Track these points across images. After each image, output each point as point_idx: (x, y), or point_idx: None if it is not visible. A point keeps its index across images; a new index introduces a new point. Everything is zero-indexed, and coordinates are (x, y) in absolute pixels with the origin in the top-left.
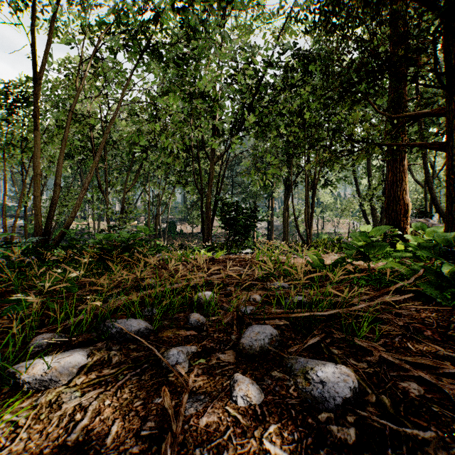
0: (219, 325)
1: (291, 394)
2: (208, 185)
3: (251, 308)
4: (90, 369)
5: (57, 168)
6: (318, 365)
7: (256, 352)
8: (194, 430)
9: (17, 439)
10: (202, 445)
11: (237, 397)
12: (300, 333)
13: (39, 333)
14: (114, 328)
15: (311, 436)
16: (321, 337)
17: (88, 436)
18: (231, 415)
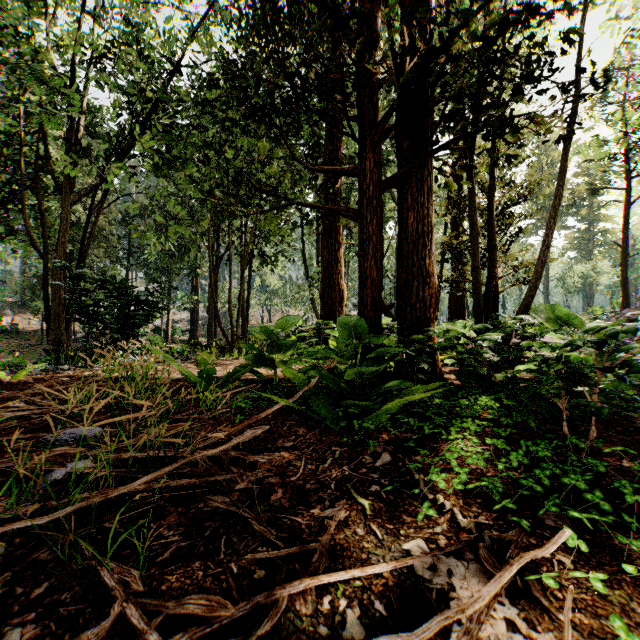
0: None
1: None
2: (58, 242)
3: None
4: None
5: None
6: None
7: None
8: None
9: None
10: None
11: None
12: None
13: None
14: None
15: None
16: None
17: None
18: None
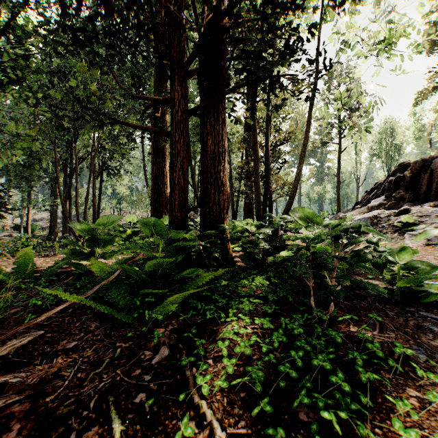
0: None
1: None
2: None
3: None
4: None
5: None
6: None
7: None
8: None
9: None
10: None
11: None
12: None
13: None
14: None
15: None
16: None
17: None
18: None
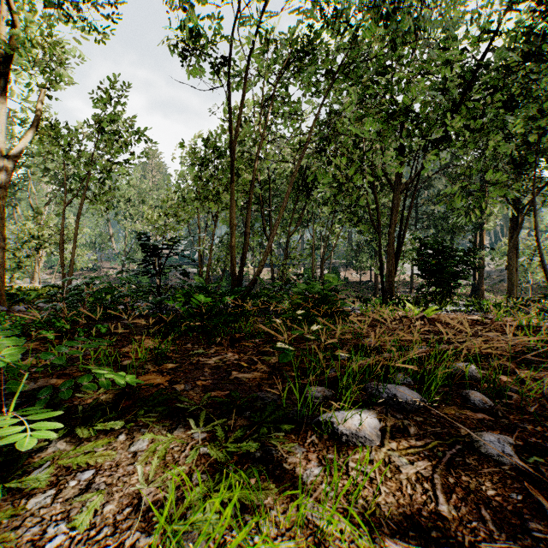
0: (520, 413)
1: None
2: (390, 221)
3: None
4: (392, 435)
5: (247, 217)
6: None
7: None
8: None
9: (381, 490)
10: None
11: None
12: None
13: (304, 384)
14: (385, 393)
15: None
16: None
17: (460, 513)
18: None
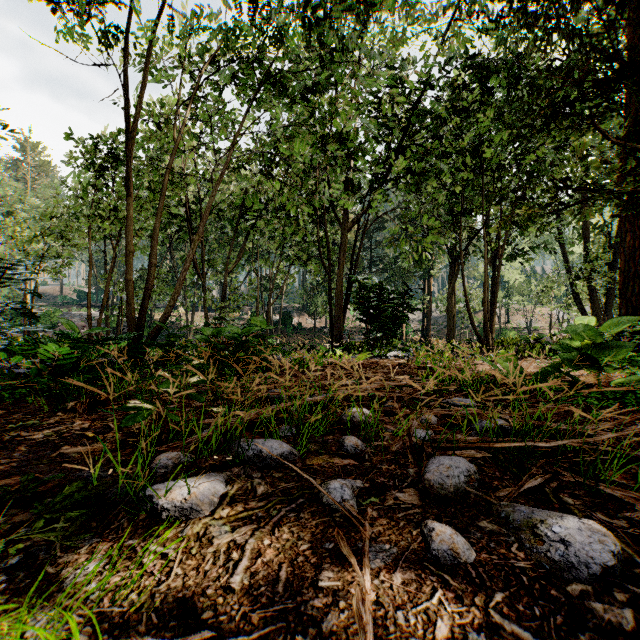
0: (385, 453)
1: (514, 554)
2: (339, 261)
3: (429, 433)
4: (233, 499)
5: (152, 243)
6: (552, 516)
7: (449, 493)
8: (388, 588)
9: (172, 574)
10: (405, 608)
11: (438, 551)
12: (507, 471)
13: (159, 452)
14: (251, 450)
15: (561, 613)
16: (545, 478)
17: (254, 580)
18: (435, 574)
